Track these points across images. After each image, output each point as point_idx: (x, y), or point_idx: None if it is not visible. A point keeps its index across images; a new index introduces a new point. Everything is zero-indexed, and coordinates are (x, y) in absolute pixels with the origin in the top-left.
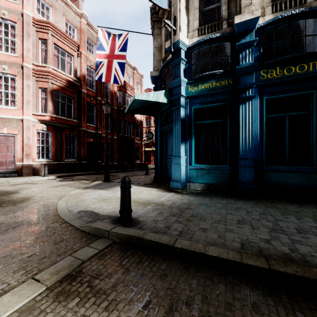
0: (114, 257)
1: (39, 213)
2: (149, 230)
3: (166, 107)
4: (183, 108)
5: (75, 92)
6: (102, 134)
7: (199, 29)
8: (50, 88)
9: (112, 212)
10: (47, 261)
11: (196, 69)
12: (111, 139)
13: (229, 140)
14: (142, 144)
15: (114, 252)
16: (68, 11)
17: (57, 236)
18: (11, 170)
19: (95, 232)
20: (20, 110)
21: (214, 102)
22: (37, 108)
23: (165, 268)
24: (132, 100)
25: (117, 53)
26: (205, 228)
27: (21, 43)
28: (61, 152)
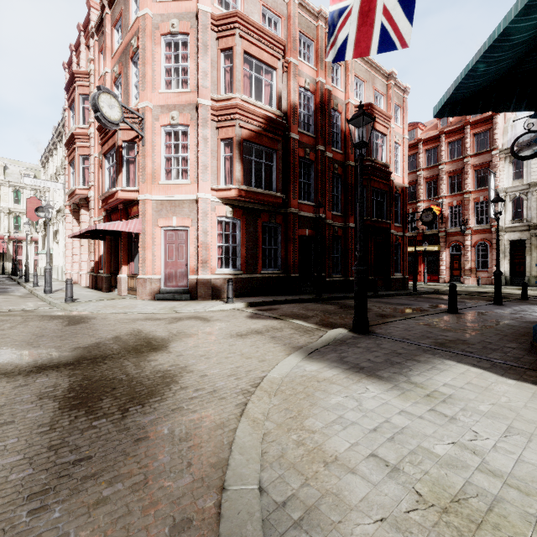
0: None
1: None
2: None
3: None
4: None
5: (279, 140)
6: (326, 219)
7: None
8: (238, 137)
9: None
10: None
11: None
12: (343, 229)
13: None
14: (406, 237)
15: None
16: None
17: None
18: (182, 288)
19: None
20: (194, 183)
21: None
22: (219, 178)
23: None
24: (520, 0)
25: None
26: None
27: (195, 67)
28: (256, 257)
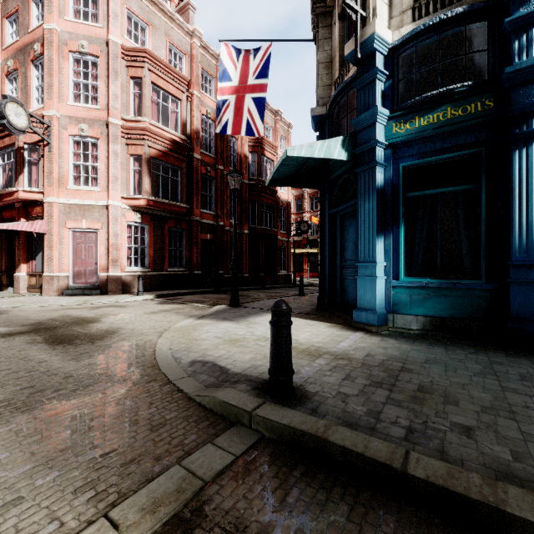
0: (268, 479)
1: (127, 361)
2: (334, 417)
3: (343, 170)
4: (380, 167)
5: (183, 159)
6: (224, 226)
7: (415, 7)
8: (147, 155)
9: (252, 369)
10: (135, 472)
11: (404, 91)
12: (239, 234)
13: (485, 228)
14: (290, 242)
15: (265, 465)
16: (172, 28)
17: (154, 411)
18: (92, 284)
19: (223, 410)
20: (104, 191)
21: (449, 151)
22: (128, 188)
23: (395, 532)
24: (280, 159)
25: (252, 83)
26: (467, 426)
27: (106, 88)
28: (163, 257)
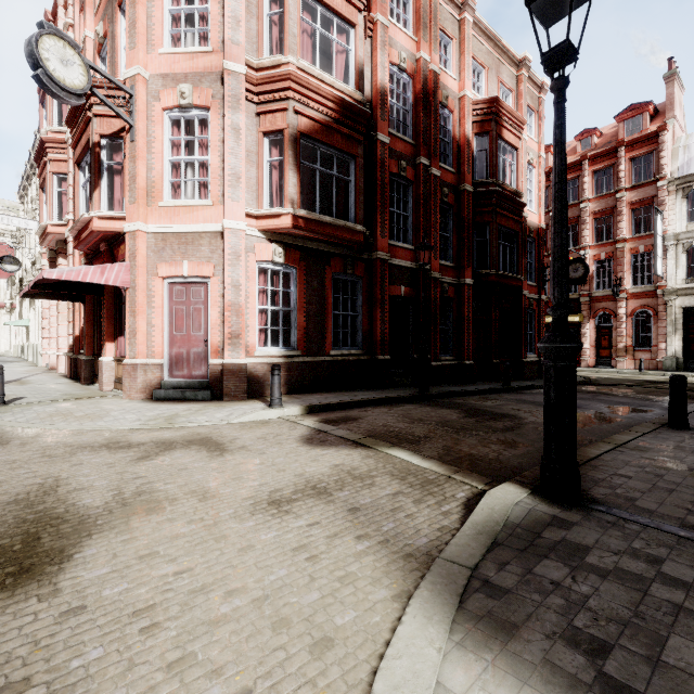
0: None
1: None
2: None
3: None
4: None
5: (359, 140)
6: (431, 271)
7: None
8: (292, 130)
9: None
10: None
11: None
12: (456, 287)
13: None
14: (542, 302)
15: None
16: None
17: None
18: (198, 379)
19: None
20: (218, 205)
21: None
22: (260, 197)
23: None
24: None
25: None
26: None
27: (220, 11)
28: (322, 329)
